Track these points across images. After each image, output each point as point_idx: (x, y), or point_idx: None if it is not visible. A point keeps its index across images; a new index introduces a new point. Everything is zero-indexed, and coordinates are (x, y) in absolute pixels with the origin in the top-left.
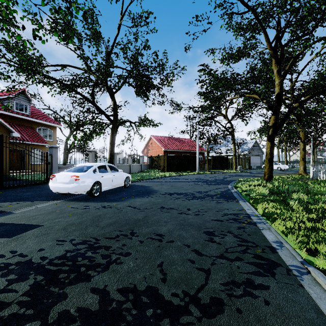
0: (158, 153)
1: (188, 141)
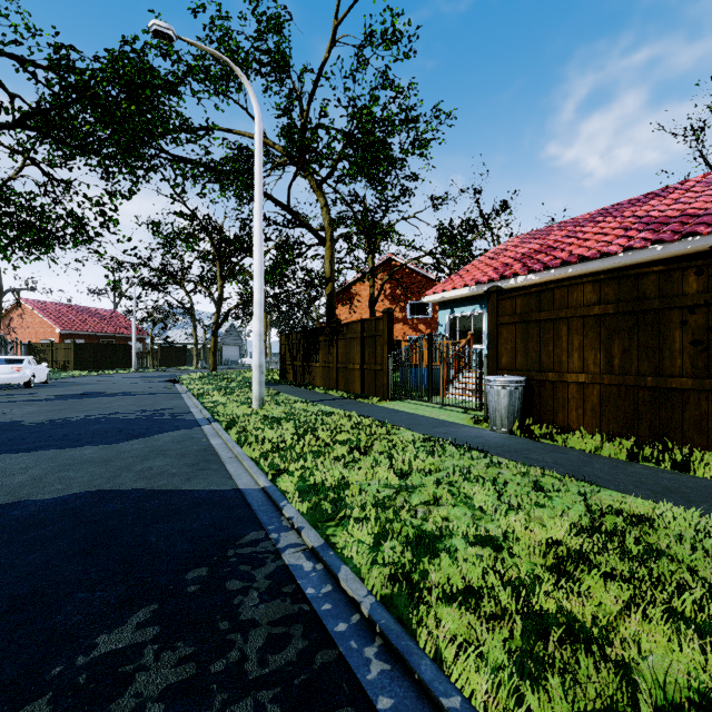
0: (42, 336)
1: (113, 315)
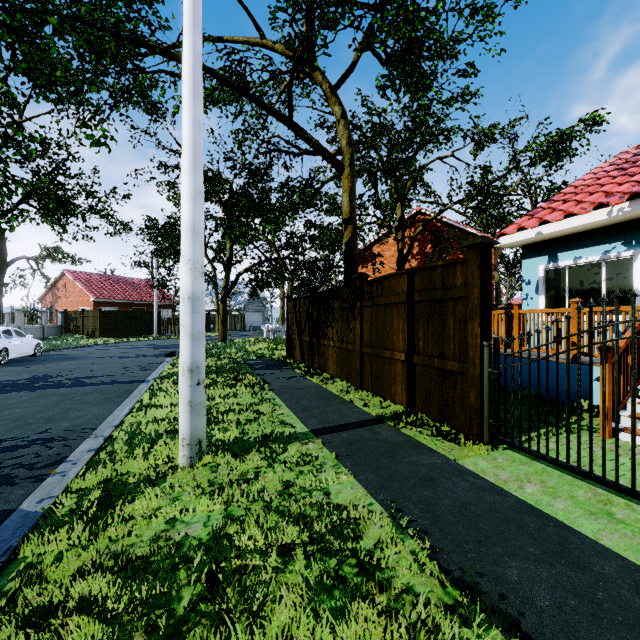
0: (81, 304)
1: (146, 284)
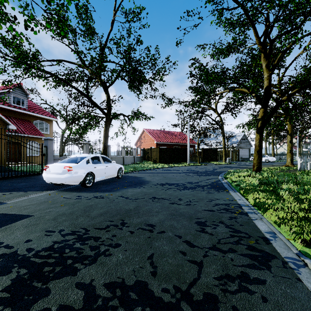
0: (150, 145)
1: (179, 134)
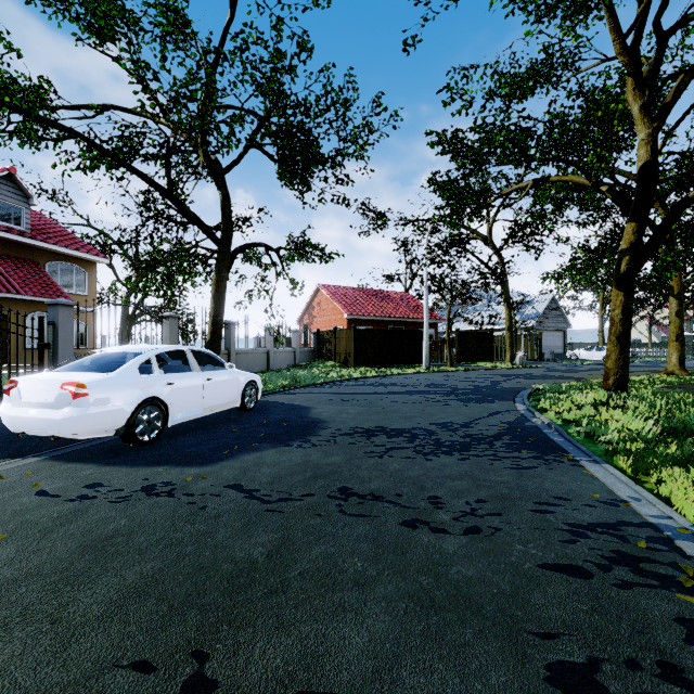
0: (333, 323)
1: (402, 297)
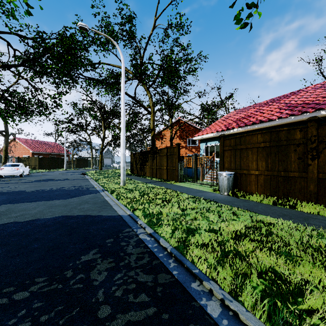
0: (24, 154)
1: (55, 145)
